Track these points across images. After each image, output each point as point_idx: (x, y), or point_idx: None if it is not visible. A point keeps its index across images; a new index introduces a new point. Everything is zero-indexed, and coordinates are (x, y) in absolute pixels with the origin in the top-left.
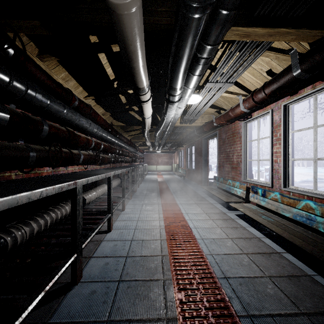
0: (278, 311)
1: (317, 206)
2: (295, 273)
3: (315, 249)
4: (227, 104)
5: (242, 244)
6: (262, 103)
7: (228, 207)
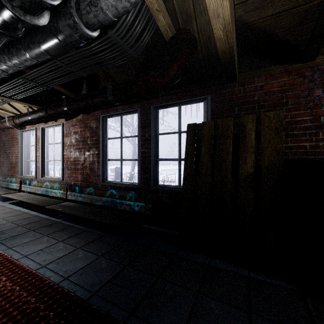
0: (7, 229)
1: (49, 184)
2: (29, 216)
3: (40, 202)
4: (2, 113)
5: (2, 215)
6: (21, 125)
7: (4, 200)
